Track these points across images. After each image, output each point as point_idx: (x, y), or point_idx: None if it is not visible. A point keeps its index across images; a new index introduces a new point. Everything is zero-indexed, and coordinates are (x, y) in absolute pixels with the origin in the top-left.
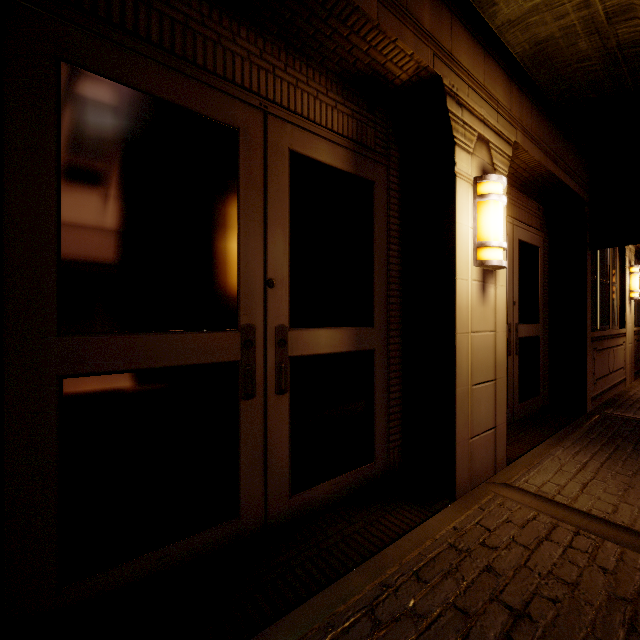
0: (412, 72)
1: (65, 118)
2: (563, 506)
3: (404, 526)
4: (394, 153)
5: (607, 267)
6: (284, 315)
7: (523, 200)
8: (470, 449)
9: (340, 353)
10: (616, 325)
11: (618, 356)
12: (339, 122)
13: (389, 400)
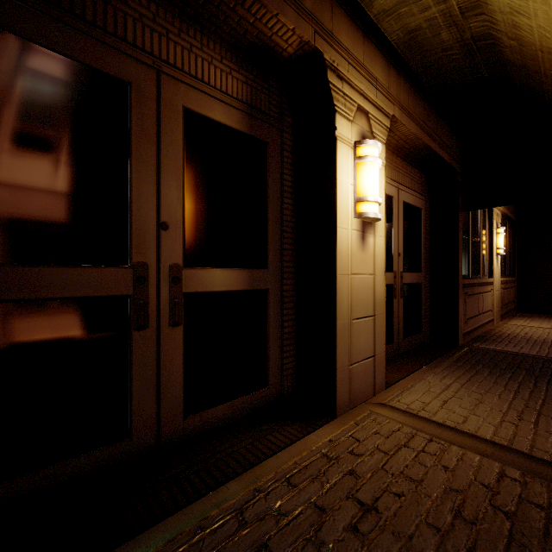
0: (296, 46)
1: None
2: (424, 419)
3: (287, 441)
4: (287, 119)
5: (478, 227)
6: (178, 255)
7: (407, 168)
8: (350, 374)
9: (235, 291)
10: (486, 275)
11: (487, 300)
12: (234, 87)
13: (283, 334)
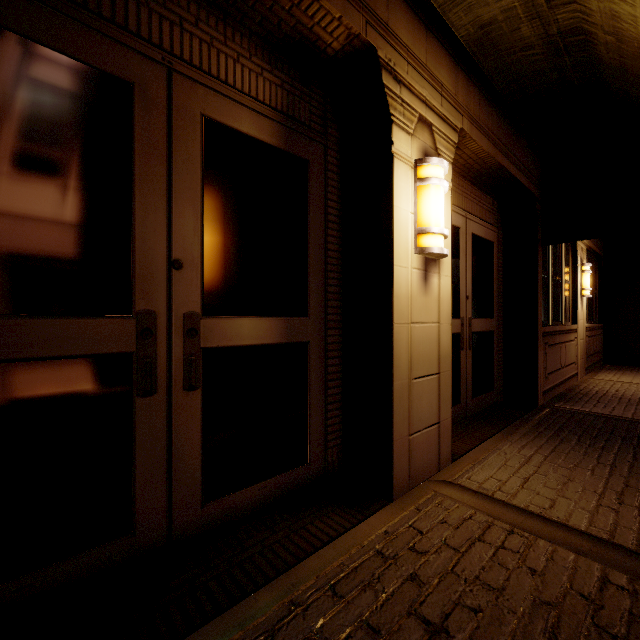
0: (344, 40)
1: None
2: (501, 503)
3: (332, 532)
4: (333, 132)
5: (560, 264)
6: (195, 301)
7: (477, 194)
8: (410, 446)
9: (267, 345)
10: (568, 321)
11: (570, 351)
12: (266, 91)
13: (327, 396)
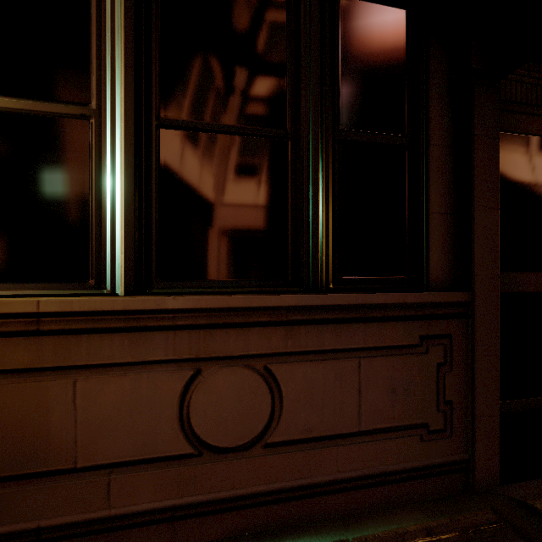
0: None
1: None
2: None
3: None
4: None
5: None
6: None
7: None
8: None
9: None
10: None
11: None
12: None
13: None
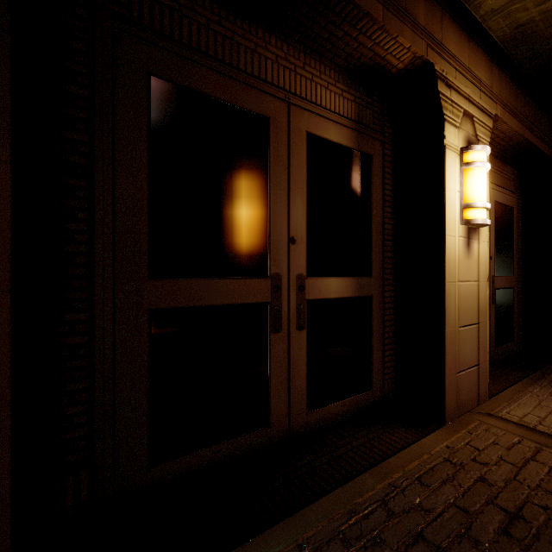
0: (408, 61)
1: (153, 117)
2: (545, 434)
3: (402, 442)
4: (388, 130)
5: None
6: (302, 266)
7: (499, 166)
8: (457, 382)
9: (345, 298)
10: None
11: None
12: (344, 107)
13: (384, 339)
